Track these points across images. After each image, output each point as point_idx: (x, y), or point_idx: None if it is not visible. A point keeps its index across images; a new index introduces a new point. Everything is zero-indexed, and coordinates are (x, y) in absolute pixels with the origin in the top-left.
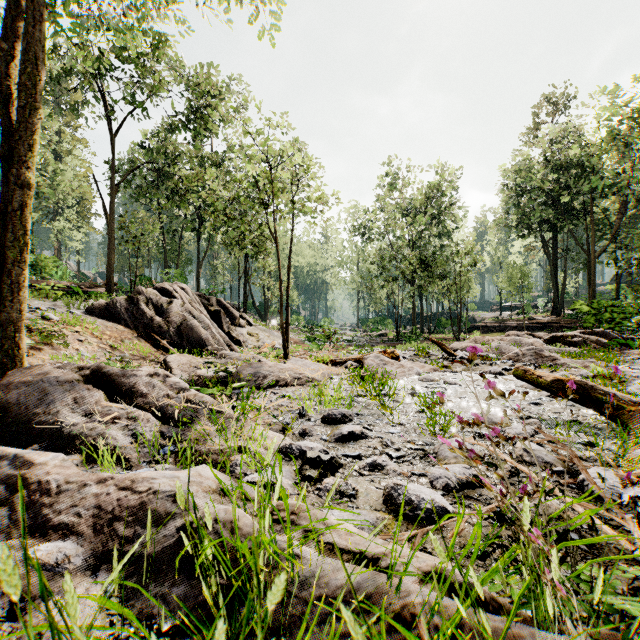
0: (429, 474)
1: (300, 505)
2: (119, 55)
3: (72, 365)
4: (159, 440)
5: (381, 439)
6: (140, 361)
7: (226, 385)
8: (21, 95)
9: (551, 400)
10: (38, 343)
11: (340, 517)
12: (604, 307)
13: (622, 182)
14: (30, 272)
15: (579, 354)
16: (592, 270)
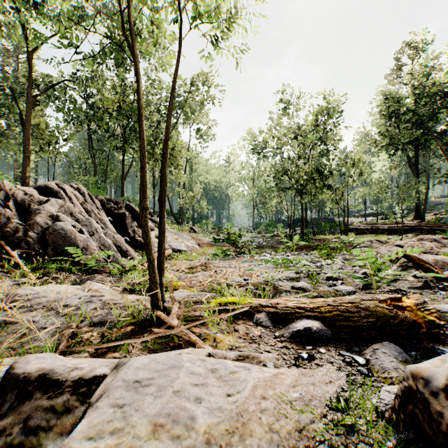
0: None
1: None
2: None
3: None
4: None
5: None
6: None
7: None
8: None
9: None
10: None
11: None
12: None
13: None
14: None
15: None
16: None
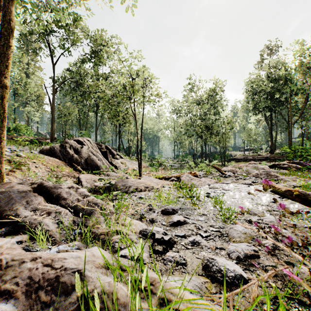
0: (227, 249)
1: (155, 278)
2: (57, 24)
3: (28, 181)
4: (72, 227)
5: (195, 224)
6: (66, 177)
7: (110, 191)
8: (2, 39)
9: (281, 200)
10: (14, 168)
11: (180, 284)
12: (297, 149)
13: (305, 88)
14: (13, 132)
15: (289, 174)
16: (290, 131)
